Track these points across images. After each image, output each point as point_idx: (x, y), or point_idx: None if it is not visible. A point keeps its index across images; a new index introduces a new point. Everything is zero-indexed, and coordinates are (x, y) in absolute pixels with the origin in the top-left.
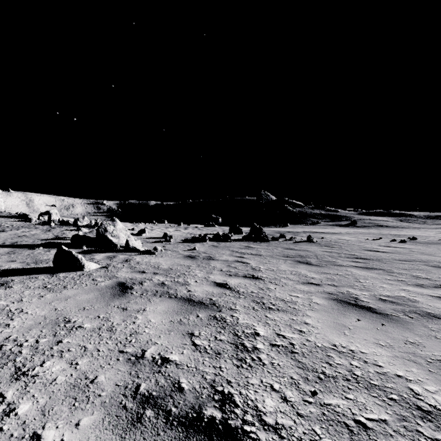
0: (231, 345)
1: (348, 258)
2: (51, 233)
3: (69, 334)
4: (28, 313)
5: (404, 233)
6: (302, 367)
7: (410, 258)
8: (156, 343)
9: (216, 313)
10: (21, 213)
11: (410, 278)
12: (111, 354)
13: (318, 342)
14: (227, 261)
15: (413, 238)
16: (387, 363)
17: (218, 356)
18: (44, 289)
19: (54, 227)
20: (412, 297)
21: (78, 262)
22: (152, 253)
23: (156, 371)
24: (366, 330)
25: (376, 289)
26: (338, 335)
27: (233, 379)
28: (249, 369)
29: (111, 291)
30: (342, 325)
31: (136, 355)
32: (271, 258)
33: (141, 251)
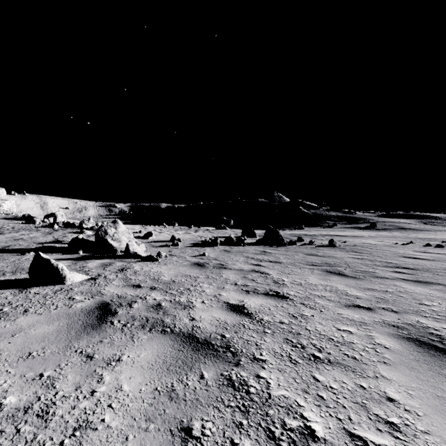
0: None
1: (386, 267)
2: (51, 236)
3: None
4: None
5: (434, 237)
6: None
7: None
8: None
9: (232, 368)
10: (25, 215)
11: None
12: None
13: None
14: (241, 270)
15: None
16: None
17: None
18: None
19: (58, 229)
20: None
21: (58, 274)
22: (155, 260)
23: None
24: None
25: None
26: None
27: None
28: None
29: (85, 318)
30: None
31: None
32: (294, 267)
33: (143, 257)
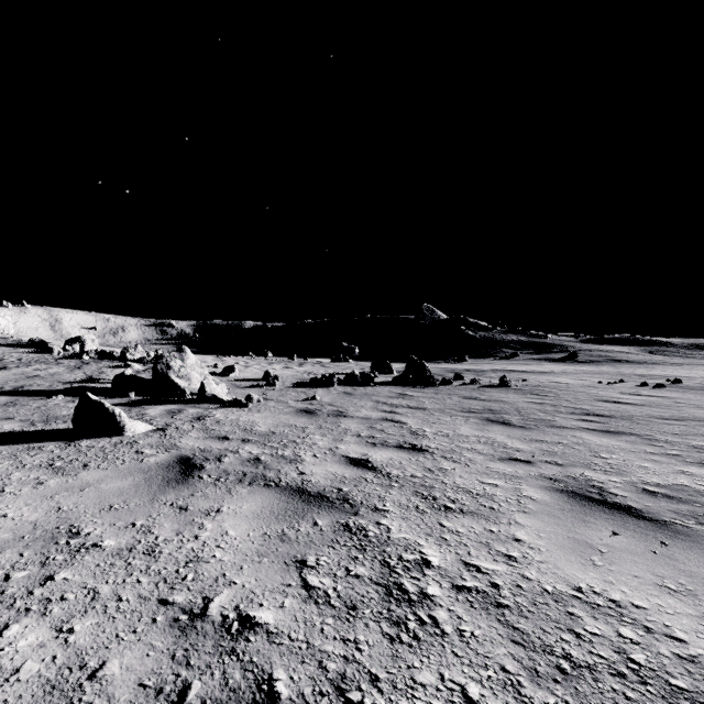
0: (377, 588)
1: (572, 414)
2: (81, 371)
3: (71, 561)
4: (7, 516)
5: (659, 373)
6: (521, 642)
7: (678, 414)
8: (232, 583)
9: (349, 517)
10: (36, 340)
11: (688, 450)
12: (143, 608)
13: (546, 583)
14: (368, 419)
15: (675, 380)
16: (693, 633)
17: (351, 614)
18: (48, 469)
19: (88, 361)
20: (702, 487)
21: (115, 422)
22: (243, 406)
23: (225, 651)
24: (633, 555)
25: (633, 470)
26: (582, 567)
27: (384, 671)
28: (415, 647)
29: (164, 473)
30: (586, 544)
31: (192, 610)
32: (443, 414)
33: (225, 402)
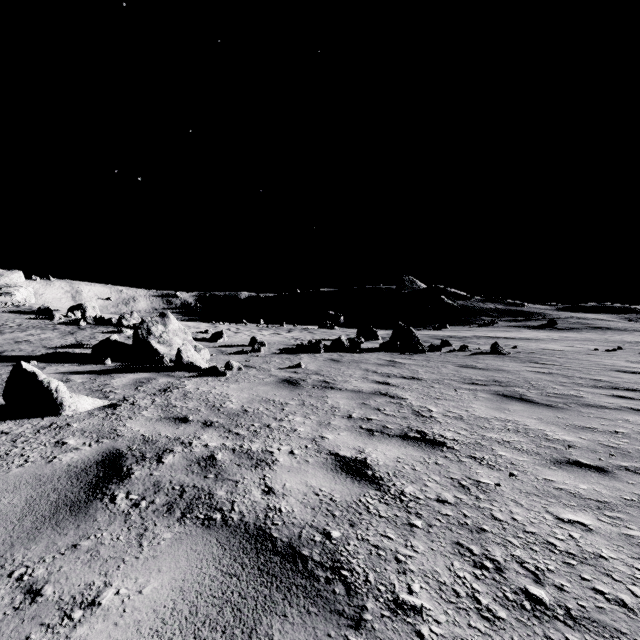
0: None
1: (596, 387)
2: (73, 337)
3: None
4: None
5: None
6: None
7: None
8: None
9: (346, 637)
10: (41, 308)
11: None
12: None
13: None
14: (358, 392)
15: None
16: None
17: None
18: None
19: (85, 327)
20: None
21: (50, 398)
22: (221, 375)
23: None
24: None
25: None
26: None
27: None
28: None
29: (66, 486)
30: None
31: None
32: (444, 387)
33: (203, 370)
